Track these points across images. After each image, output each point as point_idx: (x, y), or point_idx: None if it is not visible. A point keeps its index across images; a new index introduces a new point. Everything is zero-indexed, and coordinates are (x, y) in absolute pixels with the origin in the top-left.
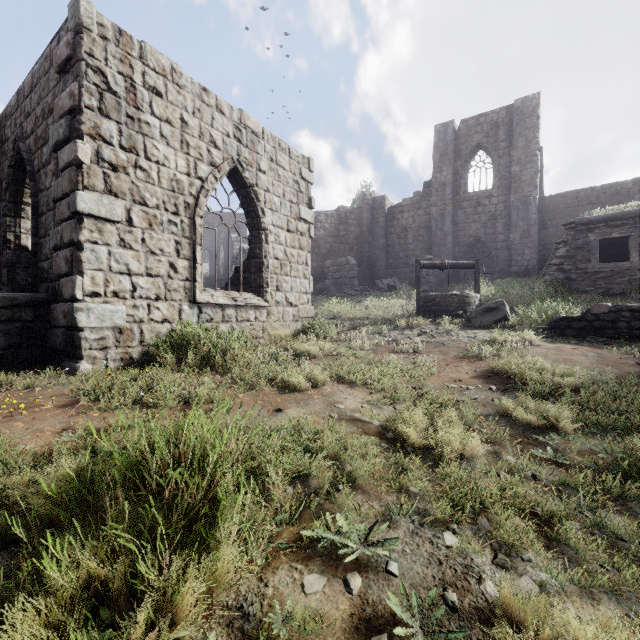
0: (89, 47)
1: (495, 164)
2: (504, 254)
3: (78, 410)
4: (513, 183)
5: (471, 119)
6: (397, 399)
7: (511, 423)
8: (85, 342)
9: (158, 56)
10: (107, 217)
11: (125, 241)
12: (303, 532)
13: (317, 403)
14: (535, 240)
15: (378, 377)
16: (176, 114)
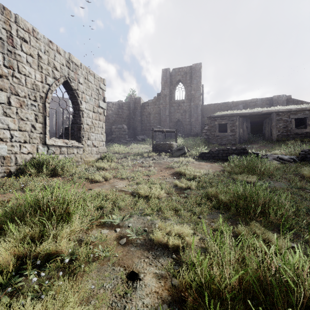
0: None
1: (185, 89)
2: (189, 127)
3: None
4: (192, 98)
5: (176, 69)
6: (139, 183)
7: (177, 188)
8: None
9: (25, 22)
10: None
11: (7, 113)
12: (101, 220)
13: (107, 186)
14: (200, 122)
15: (133, 176)
16: (35, 52)
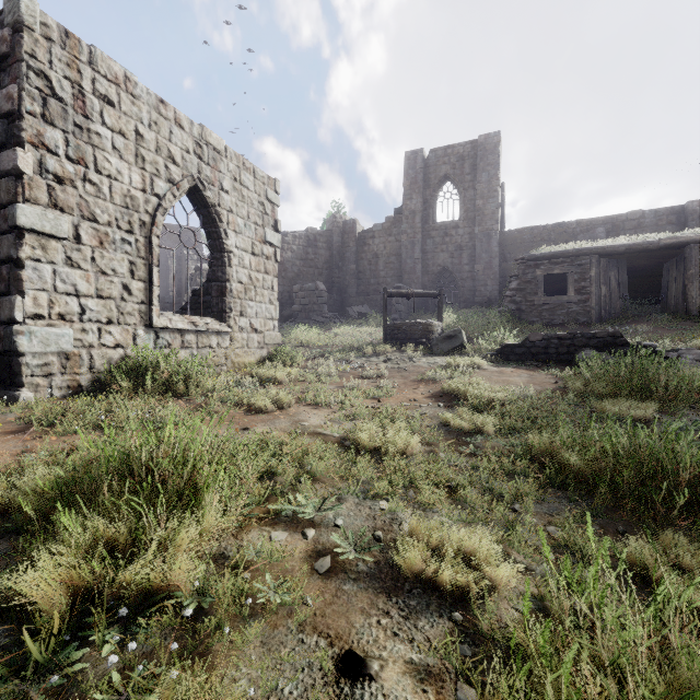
0: (31, 47)
1: (461, 196)
2: (469, 284)
3: (31, 435)
4: (477, 216)
5: (439, 149)
6: (357, 416)
7: (449, 430)
8: (26, 368)
9: (110, 63)
10: (52, 233)
11: (72, 260)
12: (270, 506)
13: (283, 422)
14: (496, 272)
15: (341, 398)
16: (130, 126)
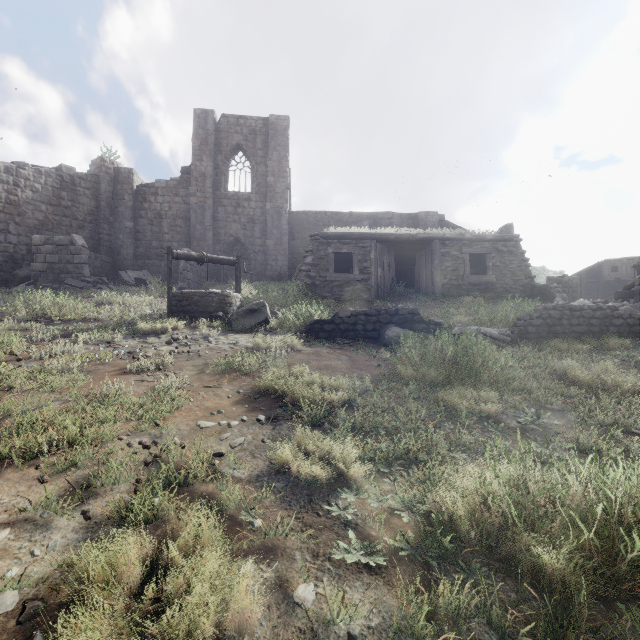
0: None
1: (254, 170)
2: (261, 258)
3: None
4: (269, 192)
5: (232, 117)
6: (100, 485)
7: (292, 484)
8: None
9: None
10: None
11: None
12: None
13: None
14: (286, 249)
15: (71, 436)
16: None
